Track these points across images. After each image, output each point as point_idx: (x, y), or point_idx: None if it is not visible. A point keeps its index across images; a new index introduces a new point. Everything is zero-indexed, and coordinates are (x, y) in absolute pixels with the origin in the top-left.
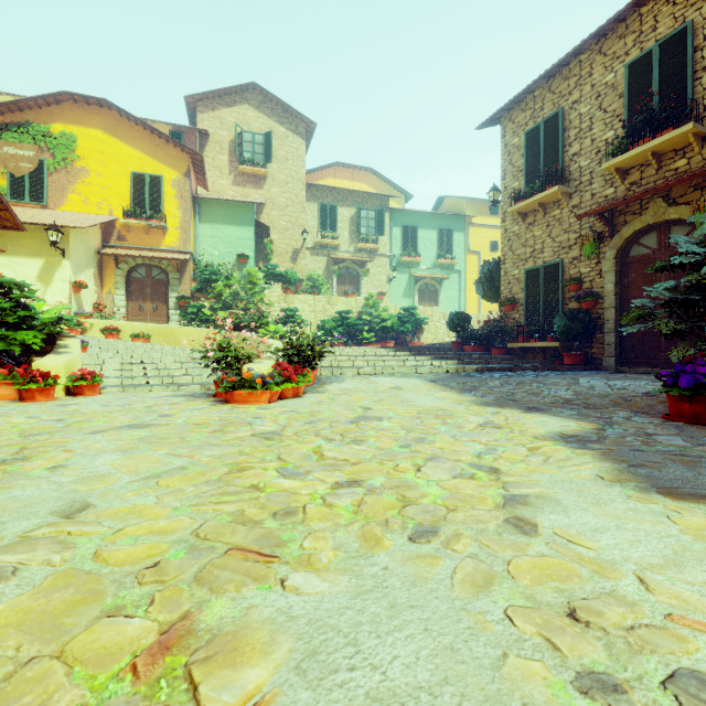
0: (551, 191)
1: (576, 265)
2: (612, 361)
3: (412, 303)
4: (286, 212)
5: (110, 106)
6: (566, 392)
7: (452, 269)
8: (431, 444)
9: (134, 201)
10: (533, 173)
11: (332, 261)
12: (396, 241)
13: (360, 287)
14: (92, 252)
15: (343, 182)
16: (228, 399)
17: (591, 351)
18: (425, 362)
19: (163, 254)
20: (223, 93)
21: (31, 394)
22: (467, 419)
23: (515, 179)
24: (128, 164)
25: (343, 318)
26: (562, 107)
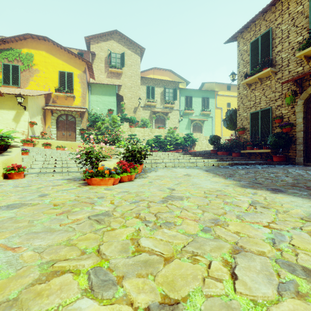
0: (265, 71)
1: (279, 109)
2: (301, 159)
3: (189, 132)
4: (131, 90)
5: (49, 40)
6: (287, 178)
7: (209, 116)
8: (226, 226)
9: (60, 84)
10: (254, 63)
11: (152, 113)
12: (182, 103)
13: (165, 124)
14: (40, 108)
15: (157, 76)
16: (89, 183)
17: (288, 154)
18: (200, 160)
19: (73, 109)
20: (102, 35)
21: None
22: (239, 199)
23: (244, 67)
24: (57, 67)
25: (157, 138)
26: (271, 27)
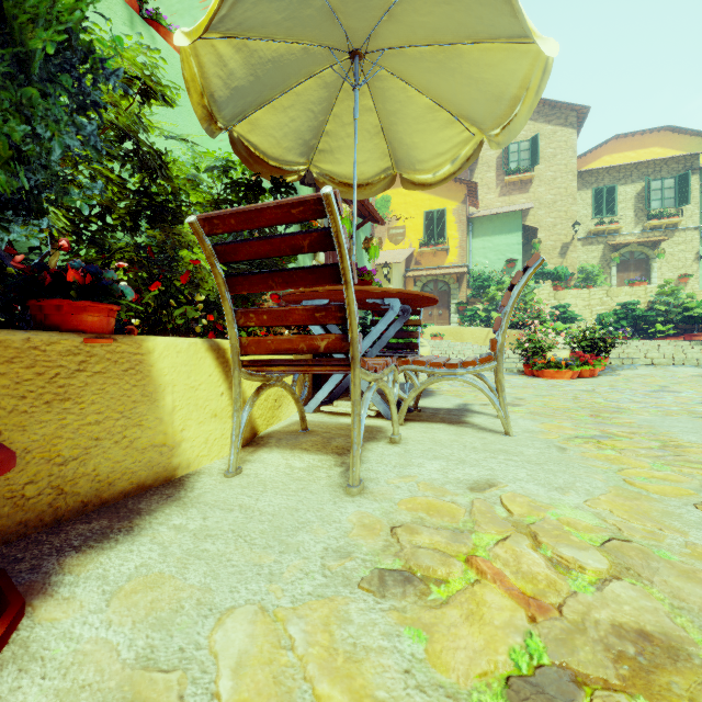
0: None
1: None
2: None
3: None
4: (553, 208)
5: None
6: None
7: None
8: None
9: (425, 233)
10: None
11: (610, 248)
12: None
13: (650, 272)
14: (401, 277)
15: (625, 155)
16: (539, 375)
17: None
18: None
19: (447, 270)
20: None
21: None
22: None
23: None
24: (421, 207)
25: (627, 310)
26: None
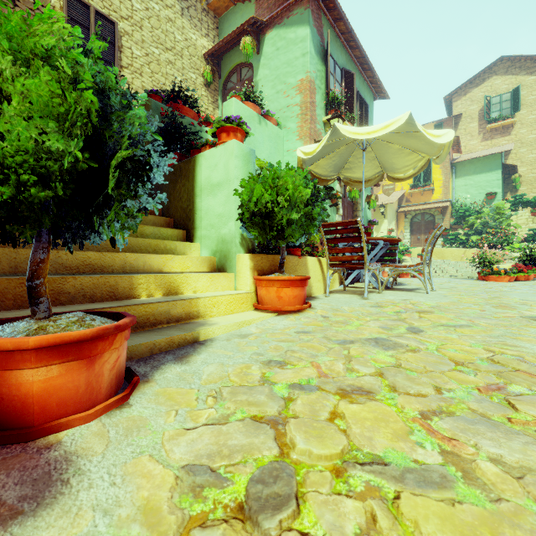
0: None
1: None
2: None
3: None
4: (535, 145)
5: None
6: None
7: None
8: None
9: (414, 178)
10: None
11: None
12: None
13: None
14: (394, 212)
15: None
16: (486, 279)
17: None
18: None
19: (432, 205)
20: (473, 79)
21: (403, 275)
22: None
23: None
24: None
25: None
26: None
